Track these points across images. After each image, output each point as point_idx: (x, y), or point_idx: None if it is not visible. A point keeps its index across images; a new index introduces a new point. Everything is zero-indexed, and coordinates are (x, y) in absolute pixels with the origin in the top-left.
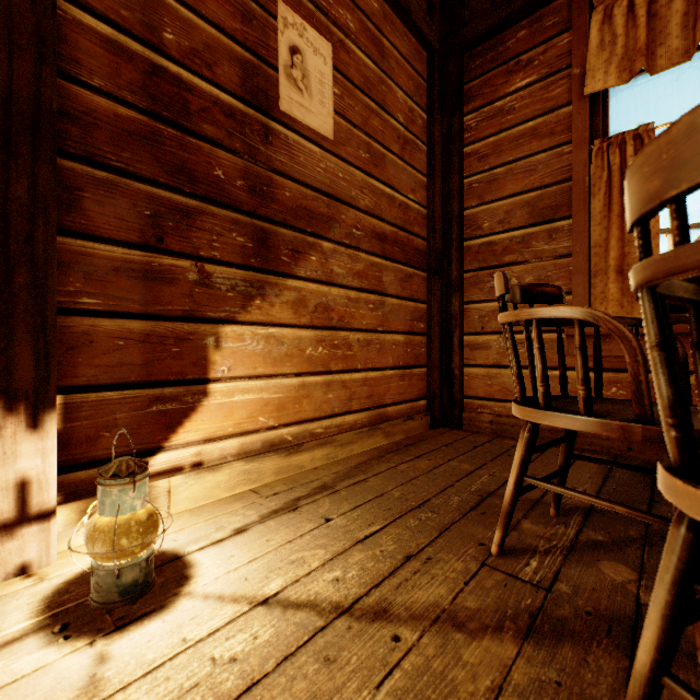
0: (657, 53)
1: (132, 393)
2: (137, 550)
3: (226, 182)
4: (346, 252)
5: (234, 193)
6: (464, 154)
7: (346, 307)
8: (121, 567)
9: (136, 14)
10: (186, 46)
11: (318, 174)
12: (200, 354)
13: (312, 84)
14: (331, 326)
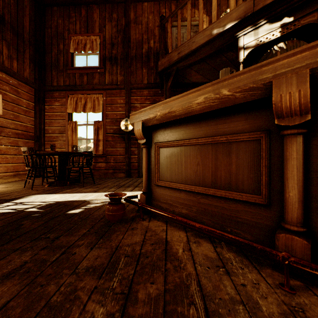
0: (77, 109)
1: None
2: None
3: None
4: (6, 138)
5: None
6: (45, 114)
7: (6, 150)
8: None
9: None
10: None
11: None
12: None
13: None
14: (2, 154)
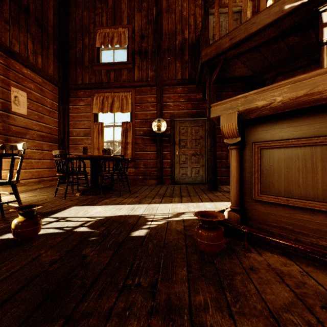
0: (104, 109)
1: None
2: None
3: None
4: (31, 141)
5: (0, 130)
6: (69, 115)
7: (31, 154)
8: None
9: None
10: None
11: (23, 123)
12: None
13: (21, 103)
14: (27, 158)
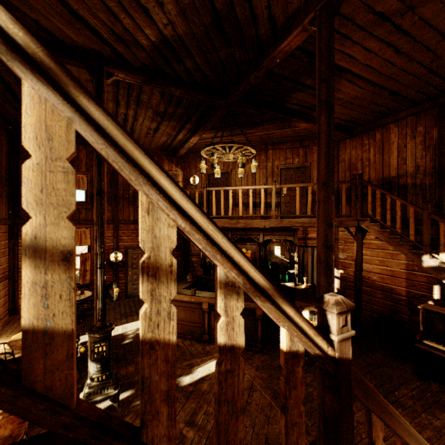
0: None
1: None
2: None
3: None
4: None
5: None
6: (19, 248)
7: None
8: None
9: None
10: None
11: None
12: None
13: None
14: None
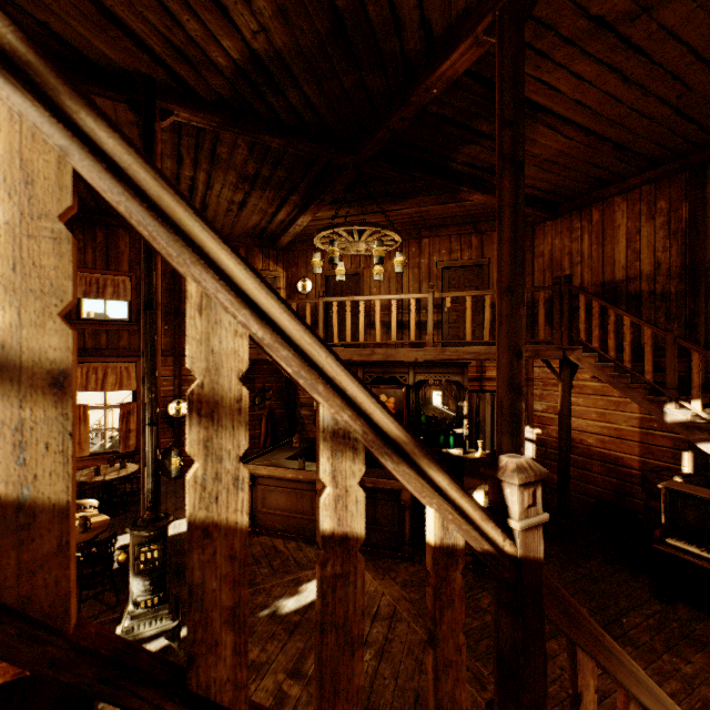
0: (90, 386)
1: None
2: None
3: None
4: None
5: None
6: None
7: None
8: None
9: None
10: None
11: None
12: None
13: None
14: None
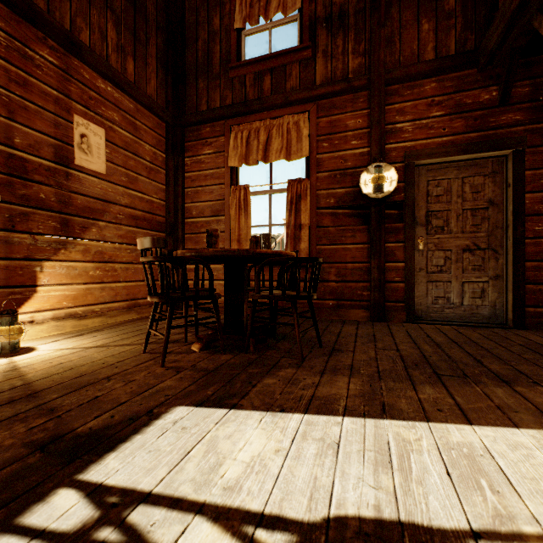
0: (250, 158)
1: (0, 290)
2: (17, 337)
3: (46, 199)
4: (113, 226)
5: (50, 203)
6: (185, 177)
7: (113, 252)
8: (11, 342)
9: (2, 134)
10: (26, 143)
11: (97, 191)
12: (33, 274)
13: (93, 150)
14: (105, 261)
